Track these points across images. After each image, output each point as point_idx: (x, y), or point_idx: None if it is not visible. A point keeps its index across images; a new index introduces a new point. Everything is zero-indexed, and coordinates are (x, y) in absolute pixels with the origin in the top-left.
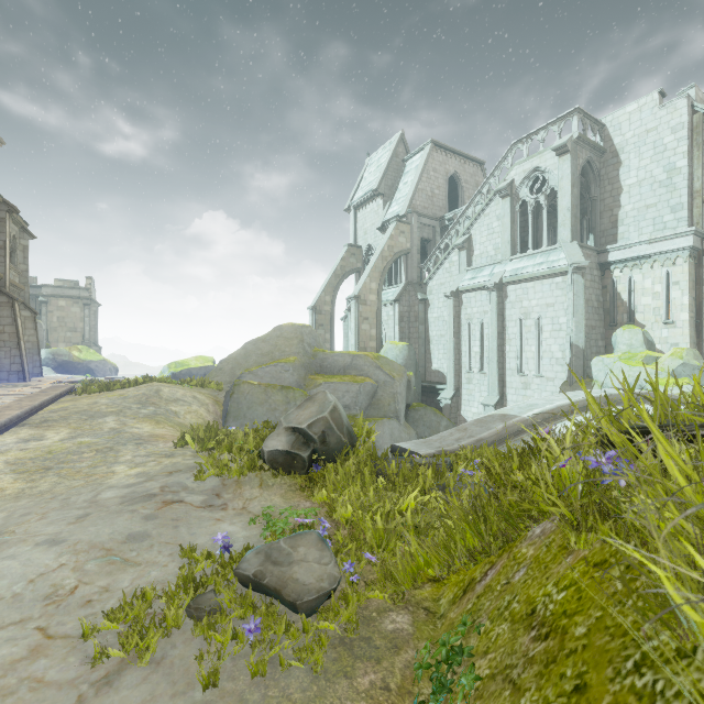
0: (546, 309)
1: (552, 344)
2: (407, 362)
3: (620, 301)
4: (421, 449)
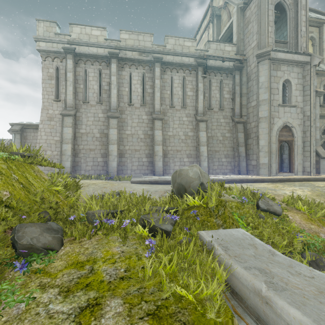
0: None
1: None
2: None
3: None
4: (216, 235)
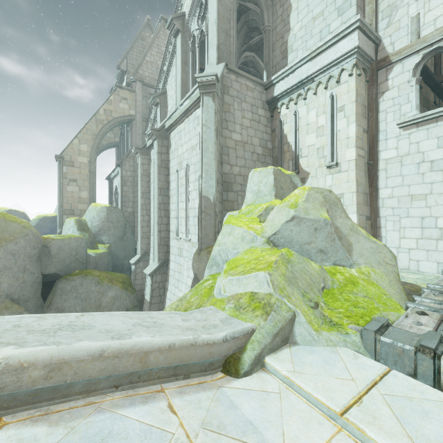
0: (191, 154)
1: (195, 199)
2: (104, 224)
3: (287, 145)
4: None
